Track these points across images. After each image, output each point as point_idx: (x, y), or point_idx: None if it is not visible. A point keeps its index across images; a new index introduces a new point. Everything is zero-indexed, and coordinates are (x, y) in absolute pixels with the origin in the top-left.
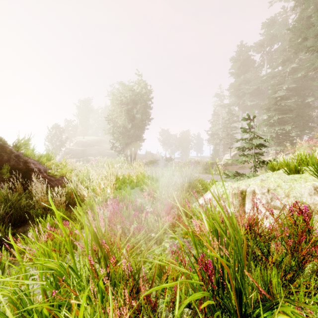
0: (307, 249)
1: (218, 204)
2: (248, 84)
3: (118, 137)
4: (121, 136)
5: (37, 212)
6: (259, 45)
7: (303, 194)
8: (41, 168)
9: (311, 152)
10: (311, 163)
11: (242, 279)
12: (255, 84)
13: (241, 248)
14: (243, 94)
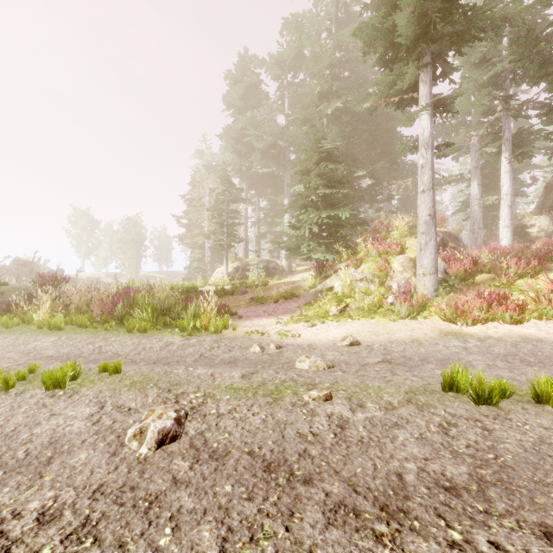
0: None
1: None
2: (260, 128)
3: None
4: None
5: None
6: (277, 64)
7: None
8: None
9: (387, 266)
10: None
11: None
12: (272, 132)
13: None
14: (249, 152)
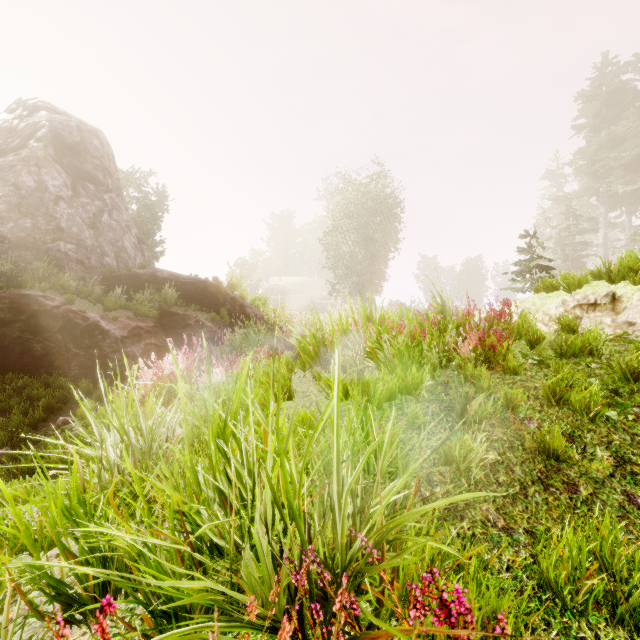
0: (492, 315)
1: (433, 285)
2: (616, 149)
3: (342, 275)
4: (348, 272)
5: (285, 344)
6: None
7: (551, 308)
8: (257, 313)
9: None
10: (563, 279)
11: (443, 317)
12: (636, 145)
13: (445, 306)
14: (609, 170)
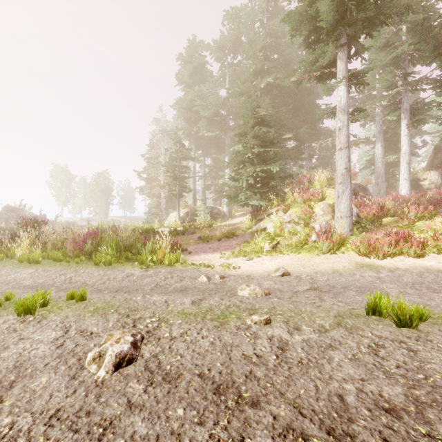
0: None
1: None
2: (206, 100)
3: None
4: None
5: None
6: (220, 48)
7: None
8: None
9: (310, 211)
10: None
11: None
12: (215, 103)
13: None
14: (197, 120)
